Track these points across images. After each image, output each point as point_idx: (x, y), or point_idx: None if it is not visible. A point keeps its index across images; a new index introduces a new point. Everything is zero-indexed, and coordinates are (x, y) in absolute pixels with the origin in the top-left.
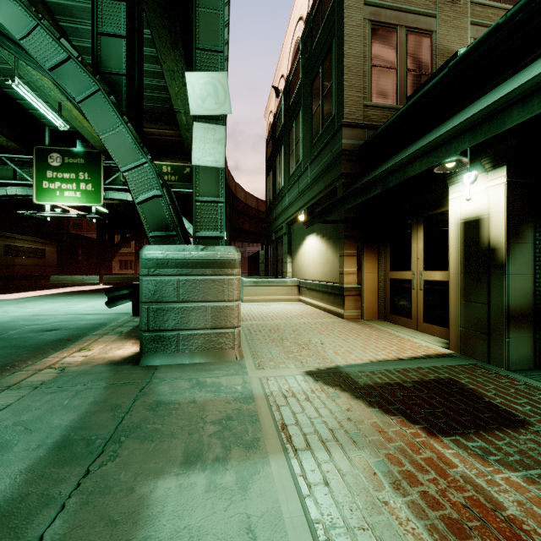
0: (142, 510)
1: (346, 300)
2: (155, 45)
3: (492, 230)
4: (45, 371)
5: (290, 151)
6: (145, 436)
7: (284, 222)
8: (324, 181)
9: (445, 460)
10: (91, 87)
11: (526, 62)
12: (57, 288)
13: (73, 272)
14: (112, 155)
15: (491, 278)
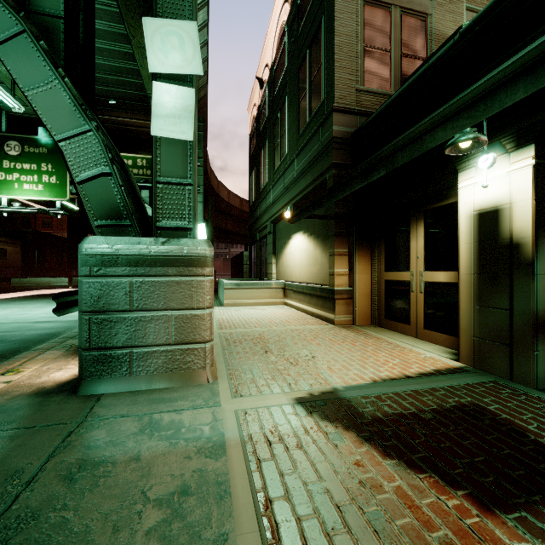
0: None
1: (336, 304)
2: (122, 14)
3: (515, 222)
4: None
5: (275, 144)
6: (39, 540)
7: (268, 220)
8: (312, 173)
9: None
10: (13, 27)
11: None
12: (18, 292)
13: (41, 274)
14: (42, 119)
15: (514, 279)
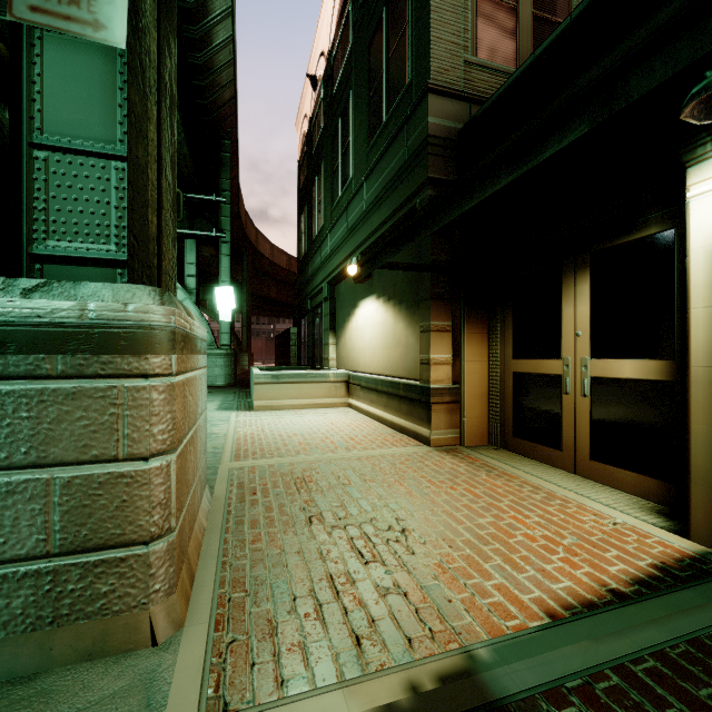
0: None
1: (433, 412)
2: None
3: None
4: None
5: (333, 168)
6: None
7: (324, 281)
8: (391, 201)
9: None
10: None
11: None
12: None
13: None
14: None
15: None
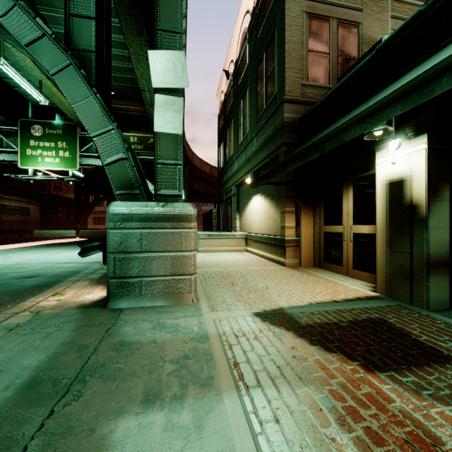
0: (102, 451)
1: (286, 250)
2: (123, 31)
3: (414, 189)
4: (21, 314)
5: (238, 125)
6: (109, 375)
7: (233, 185)
8: (267, 149)
9: (383, 395)
10: (64, 61)
11: (445, 43)
12: (39, 241)
13: (54, 227)
14: (82, 122)
15: (413, 231)
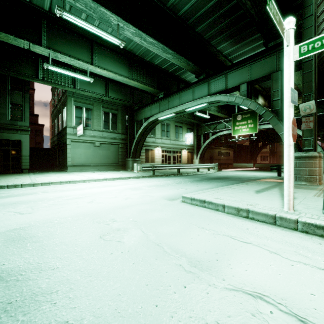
0: None
1: None
2: None
3: None
4: (261, 181)
5: None
6: None
7: None
8: None
9: None
10: (271, 116)
11: None
12: (237, 168)
13: (239, 162)
14: (276, 131)
15: None
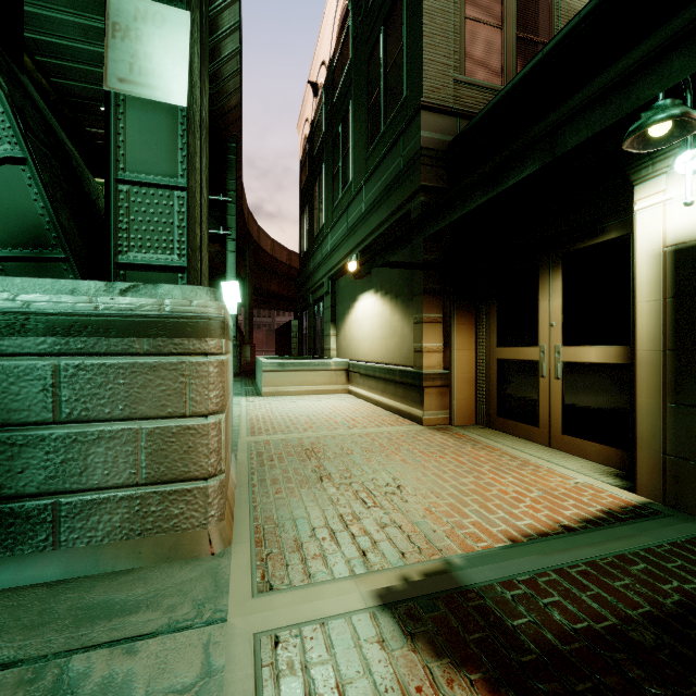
0: None
1: (426, 394)
2: None
3: None
4: None
5: (334, 171)
6: None
7: (325, 276)
8: (388, 204)
9: None
10: None
11: None
12: None
13: None
14: None
15: None
